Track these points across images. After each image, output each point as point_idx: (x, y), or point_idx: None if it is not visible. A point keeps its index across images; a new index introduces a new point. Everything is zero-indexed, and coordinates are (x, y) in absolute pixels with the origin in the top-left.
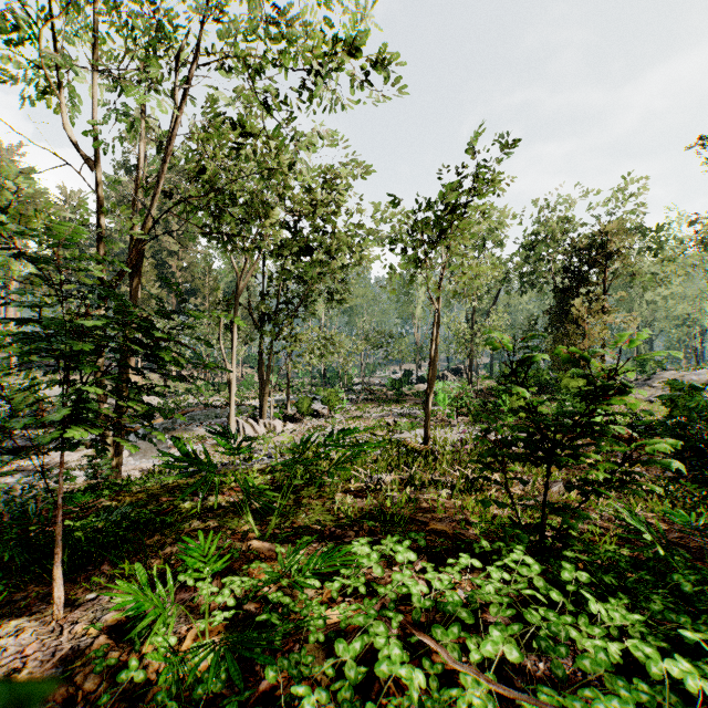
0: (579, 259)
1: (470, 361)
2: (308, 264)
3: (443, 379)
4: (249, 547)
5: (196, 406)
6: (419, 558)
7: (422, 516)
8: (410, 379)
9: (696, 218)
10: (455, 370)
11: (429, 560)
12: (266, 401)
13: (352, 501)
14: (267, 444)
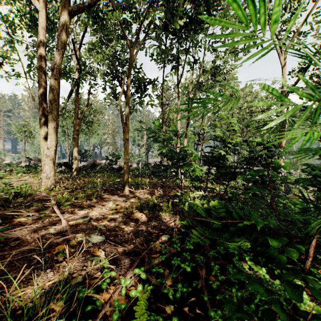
0: None
1: None
2: None
3: None
4: None
5: None
6: None
7: None
8: None
9: None
10: None
11: None
12: None
13: None
14: None
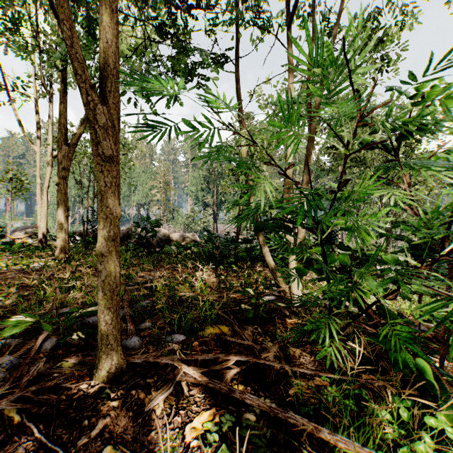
0: None
1: None
2: None
3: None
4: None
5: None
6: None
7: None
8: None
9: None
10: None
11: None
12: None
13: None
14: None
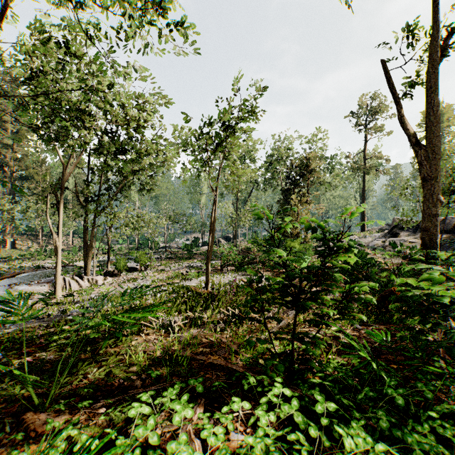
0: (295, 172)
1: (235, 231)
2: (123, 162)
3: (218, 243)
4: (21, 422)
5: (28, 268)
6: (197, 403)
7: (202, 350)
8: (198, 244)
9: (349, 155)
10: (226, 237)
11: (207, 398)
12: (89, 262)
13: (146, 344)
14: (88, 295)
